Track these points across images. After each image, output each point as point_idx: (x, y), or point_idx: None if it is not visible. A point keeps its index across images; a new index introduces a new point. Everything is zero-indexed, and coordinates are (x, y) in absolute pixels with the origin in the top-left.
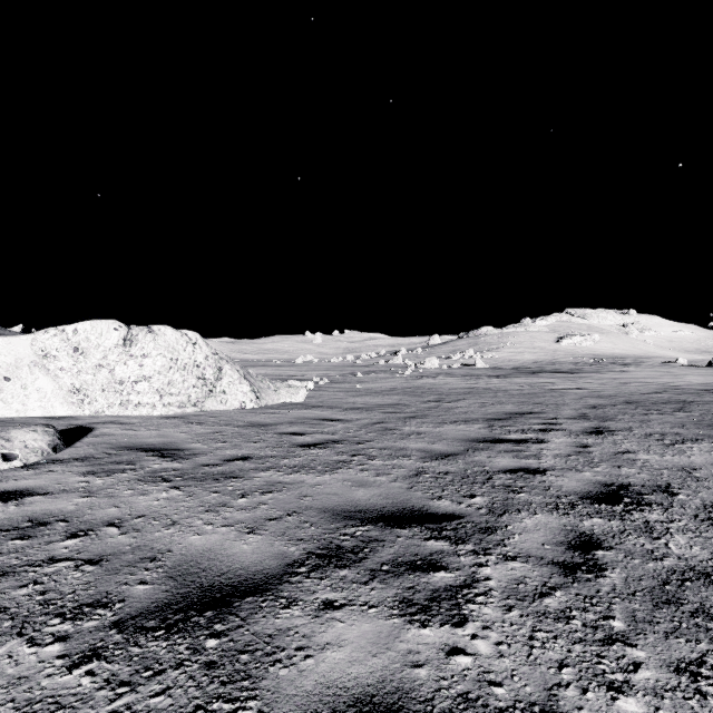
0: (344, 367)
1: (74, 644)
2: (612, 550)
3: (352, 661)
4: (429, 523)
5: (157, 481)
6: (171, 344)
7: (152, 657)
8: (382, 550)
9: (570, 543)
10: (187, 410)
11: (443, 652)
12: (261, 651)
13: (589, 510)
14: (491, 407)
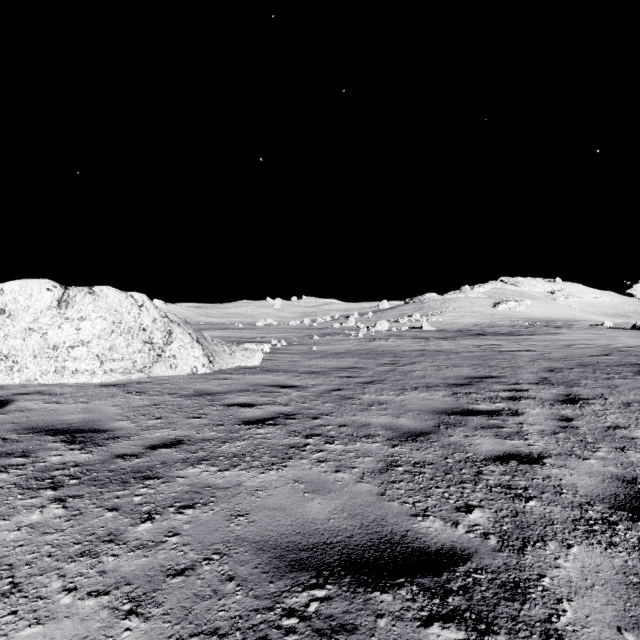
0: (301, 329)
1: None
2: None
3: None
4: (422, 573)
5: (40, 488)
6: (113, 306)
7: None
8: None
9: None
10: (132, 376)
11: None
12: None
13: (639, 535)
14: (448, 370)
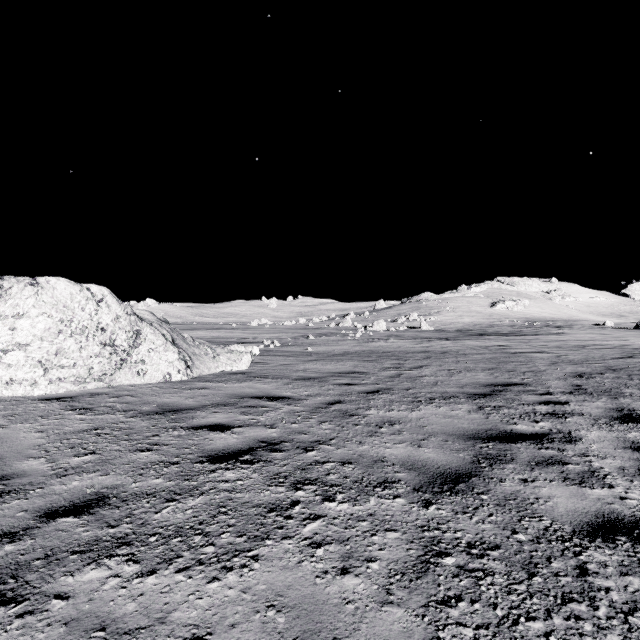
0: (297, 329)
1: None
2: None
3: None
4: None
5: None
6: (61, 301)
7: None
8: None
9: None
10: (88, 386)
11: None
12: None
13: None
14: (461, 375)
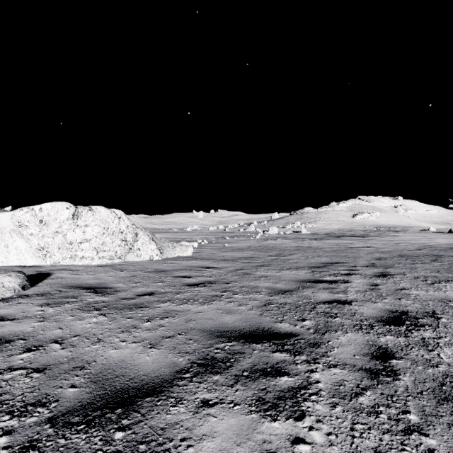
0: (217, 233)
1: (16, 437)
2: (402, 360)
3: (222, 449)
4: (275, 339)
5: (90, 310)
6: (104, 218)
7: (73, 448)
8: (243, 360)
9: (373, 354)
10: (115, 261)
11: (289, 441)
12: (155, 441)
13: (383, 330)
14: (313, 259)
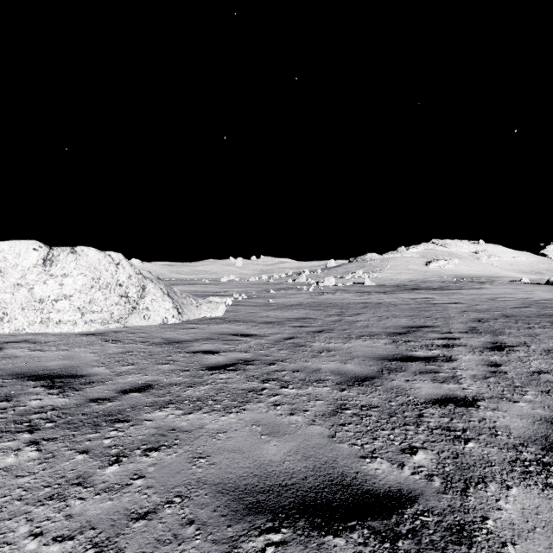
0: (260, 284)
1: None
2: None
3: None
4: (372, 516)
5: (18, 431)
6: (92, 264)
7: None
8: None
9: None
10: (110, 326)
11: None
12: None
13: None
14: (388, 320)
